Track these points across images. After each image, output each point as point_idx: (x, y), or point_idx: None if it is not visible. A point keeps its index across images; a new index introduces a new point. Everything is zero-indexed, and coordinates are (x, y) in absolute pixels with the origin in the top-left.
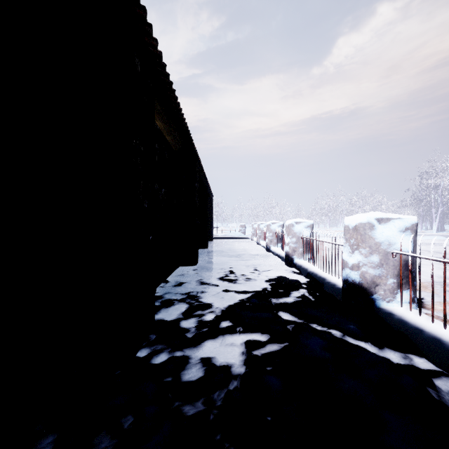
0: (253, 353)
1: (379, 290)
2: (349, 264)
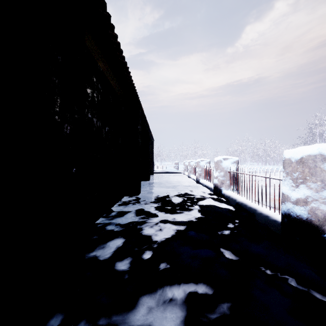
0: (200, 322)
1: None
2: (291, 198)
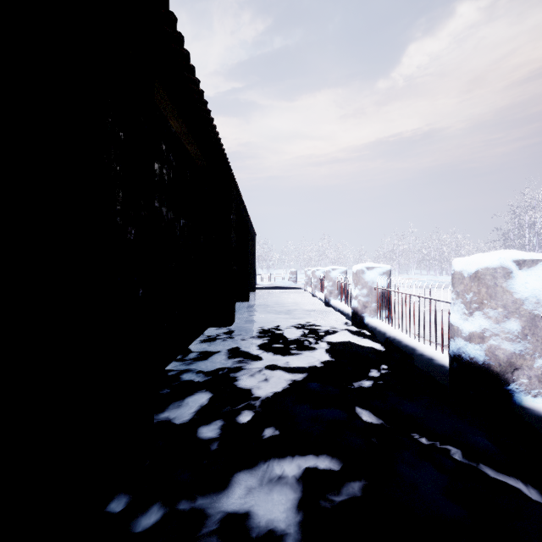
0: (320, 505)
1: (520, 376)
2: (462, 331)
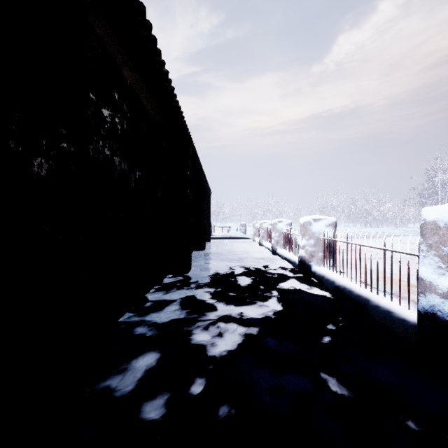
0: None
1: None
2: (438, 287)
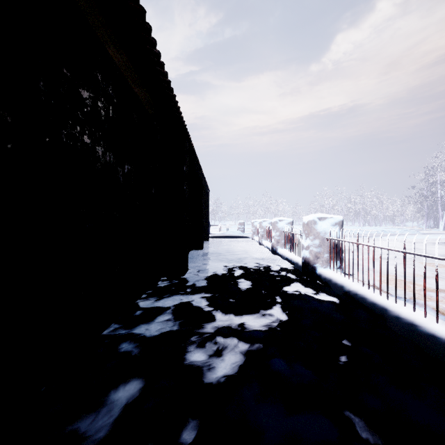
0: None
1: None
2: None
